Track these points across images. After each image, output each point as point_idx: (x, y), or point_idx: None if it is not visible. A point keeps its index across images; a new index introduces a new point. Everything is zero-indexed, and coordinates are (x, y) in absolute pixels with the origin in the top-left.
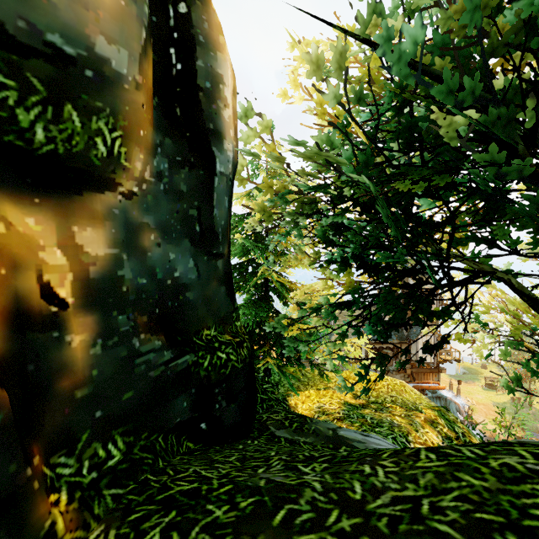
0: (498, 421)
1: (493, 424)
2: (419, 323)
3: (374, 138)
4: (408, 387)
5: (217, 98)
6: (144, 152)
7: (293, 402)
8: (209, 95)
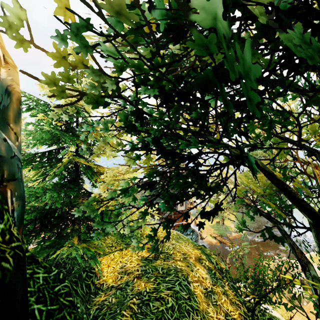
0: (212, 235)
1: (210, 237)
2: (201, 196)
3: None
4: (181, 235)
5: None
6: None
7: (99, 268)
8: None
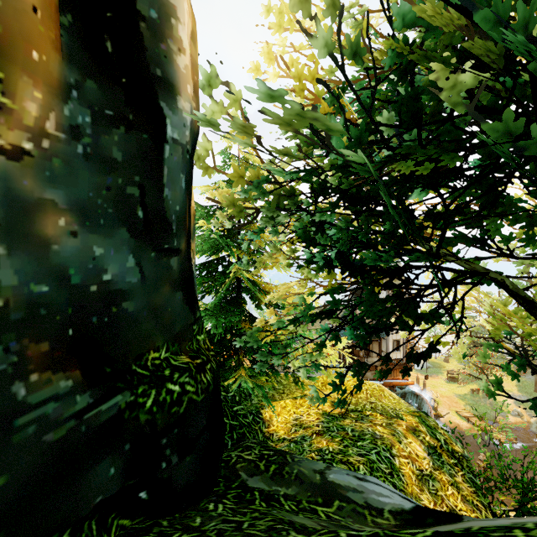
0: (460, 412)
1: (456, 416)
2: (407, 329)
3: (369, 108)
4: (387, 392)
5: (168, 35)
6: (43, 89)
7: (268, 414)
8: (155, 29)
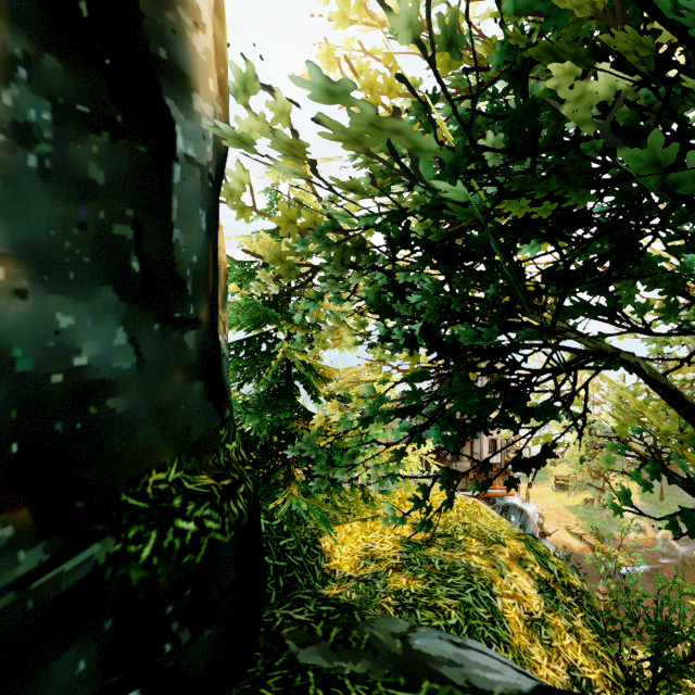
0: (571, 529)
1: (566, 533)
2: (514, 428)
3: (469, 124)
4: (484, 508)
5: (178, 1)
6: None
7: (328, 544)
8: None
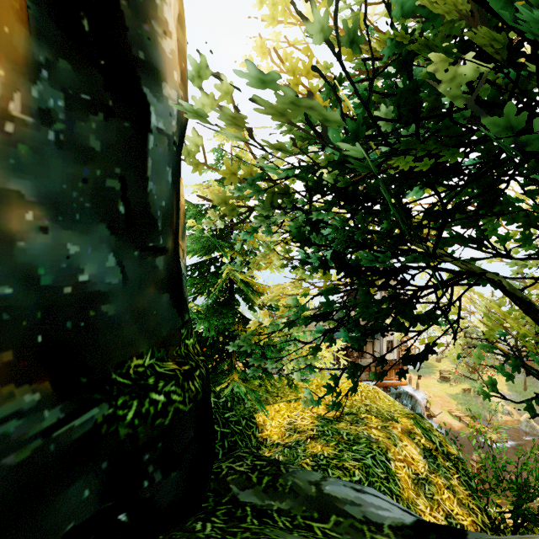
0: (452, 412)
1: (448, 415)
2: (404, 331)
3: (367, 100)
4: (382, 394)
5: (152, 16)
6: (6, 65)
7: (261, 419)
8: (137, 8)
